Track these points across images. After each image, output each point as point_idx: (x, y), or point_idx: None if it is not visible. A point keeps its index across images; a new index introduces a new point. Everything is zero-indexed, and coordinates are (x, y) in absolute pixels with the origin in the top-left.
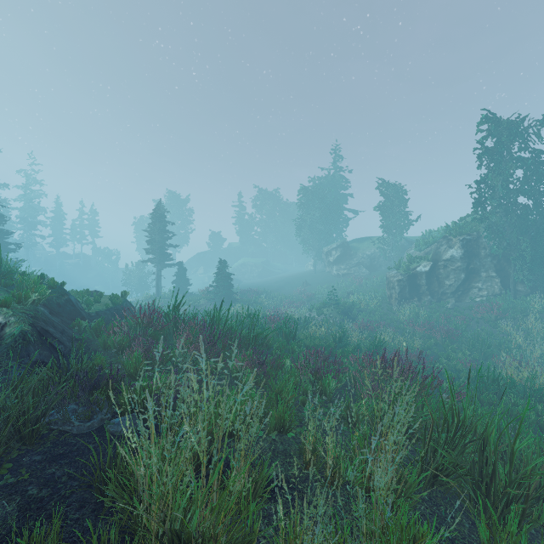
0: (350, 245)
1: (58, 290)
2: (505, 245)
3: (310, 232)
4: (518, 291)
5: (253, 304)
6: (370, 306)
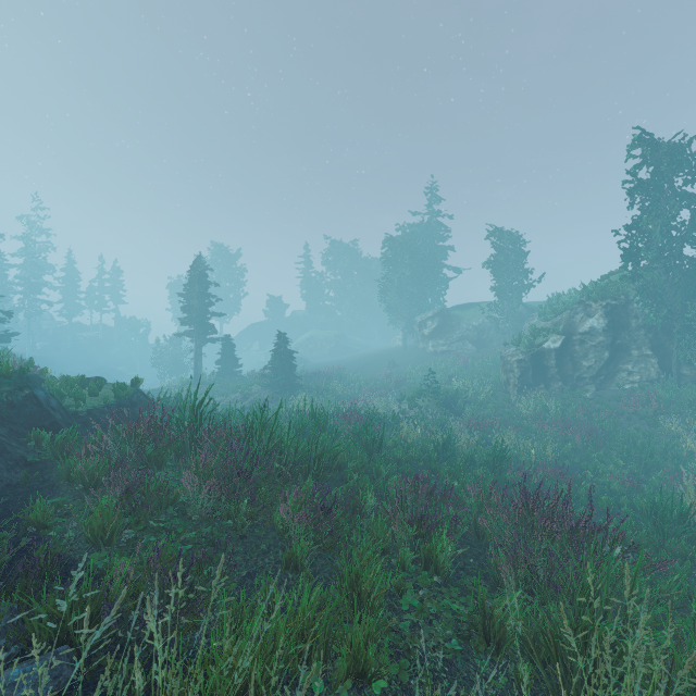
0: (451, 313)
1: (15, 380)
2: (665, 312)
3: (398, 296)
4: (683, 375)
5: (323, 392)
6: (480, 395)
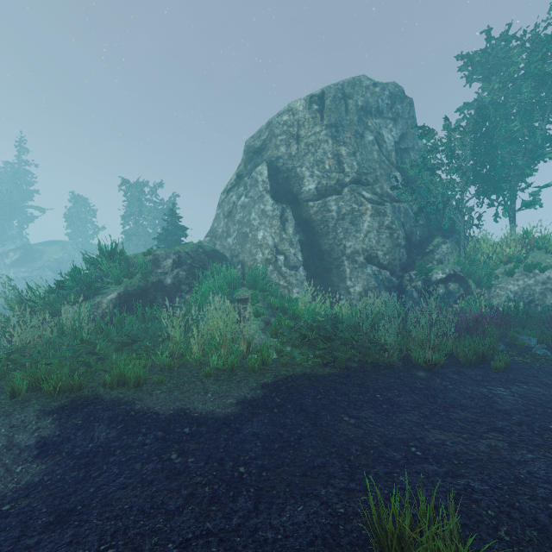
0: (35, 247)
1: None
2: None
3: None
4: None
5: None
6: None
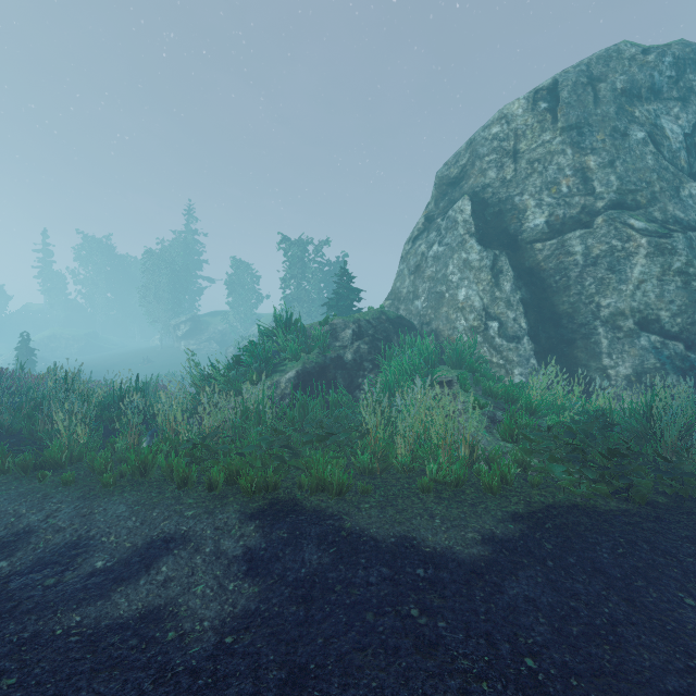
0: (202, 319)
1: None
2: None
3: (156, 301)
4: None
5: None
6: None
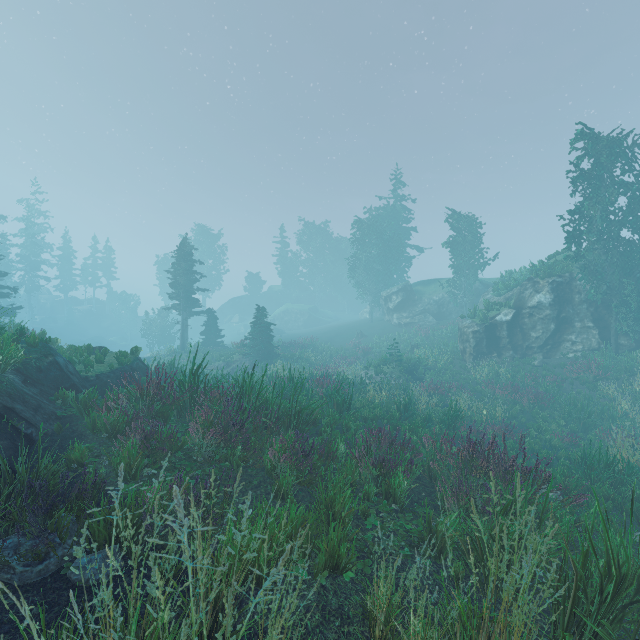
0: (414, 288)
1: (40, 349)
2: (604, 289)
3: (366, 273)
4: (621, 345)
5: (298, 360)
6: (439, 363)
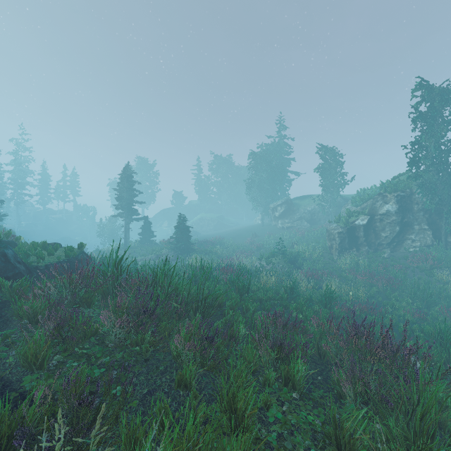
0: (293, 202)
1: None
2: (437, 200)
3: (258, 191)
4: (449, 242)
5: (209, 254)
6: (313, 255)
